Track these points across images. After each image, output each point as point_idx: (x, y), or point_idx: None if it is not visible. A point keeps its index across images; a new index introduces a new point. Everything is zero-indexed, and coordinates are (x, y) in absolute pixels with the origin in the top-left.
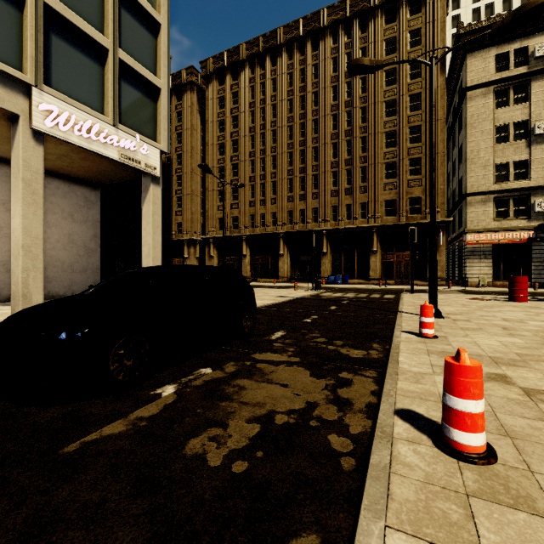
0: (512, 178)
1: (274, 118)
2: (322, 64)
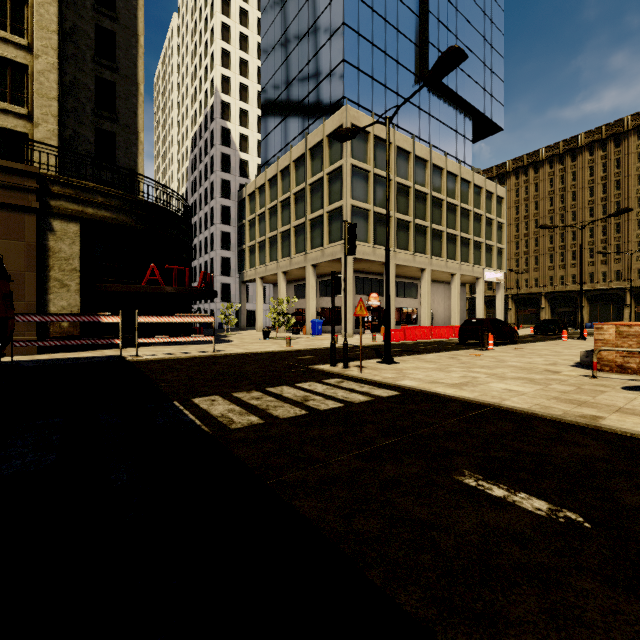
0: None
1: (536, 211)
2: (580, 171)
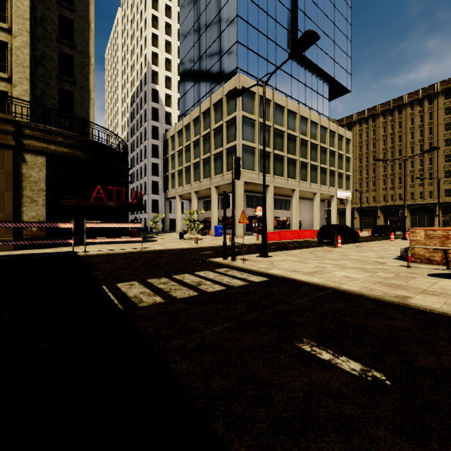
0: None
1: (374, 149)
2: (404, 121)
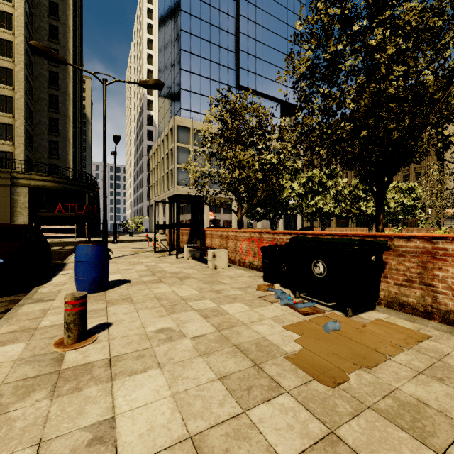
0: None
1: None
2: None
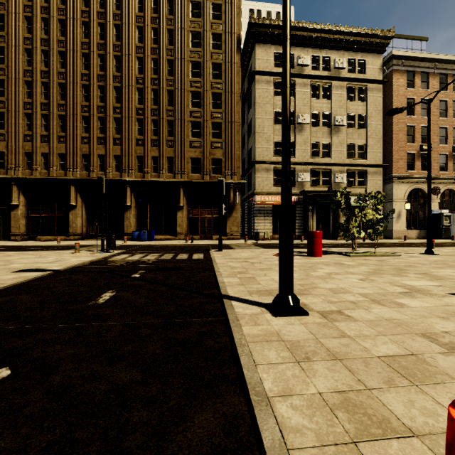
0: None
1: (63, 37)
2: None
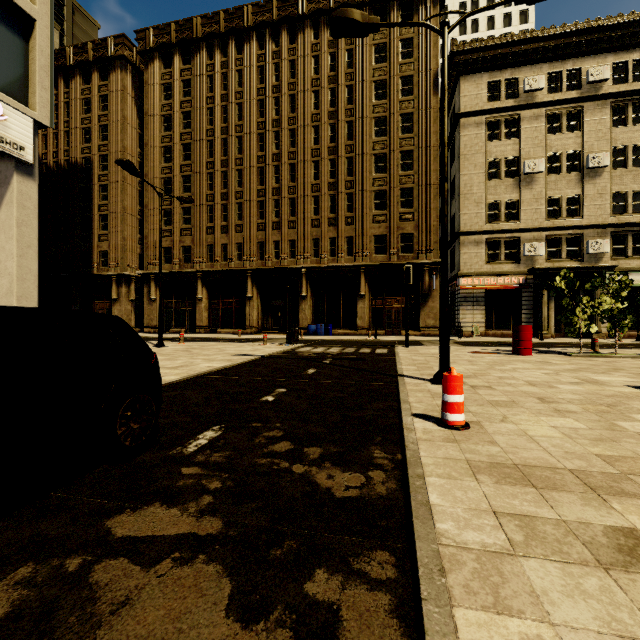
0: (504, 219)
1: (240, 121)
2: (301, 61)
